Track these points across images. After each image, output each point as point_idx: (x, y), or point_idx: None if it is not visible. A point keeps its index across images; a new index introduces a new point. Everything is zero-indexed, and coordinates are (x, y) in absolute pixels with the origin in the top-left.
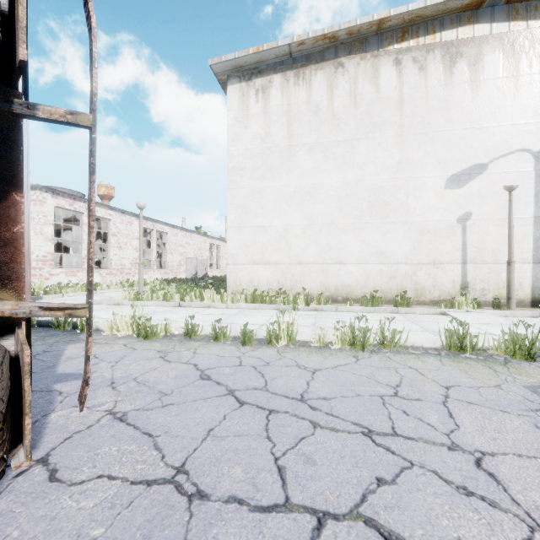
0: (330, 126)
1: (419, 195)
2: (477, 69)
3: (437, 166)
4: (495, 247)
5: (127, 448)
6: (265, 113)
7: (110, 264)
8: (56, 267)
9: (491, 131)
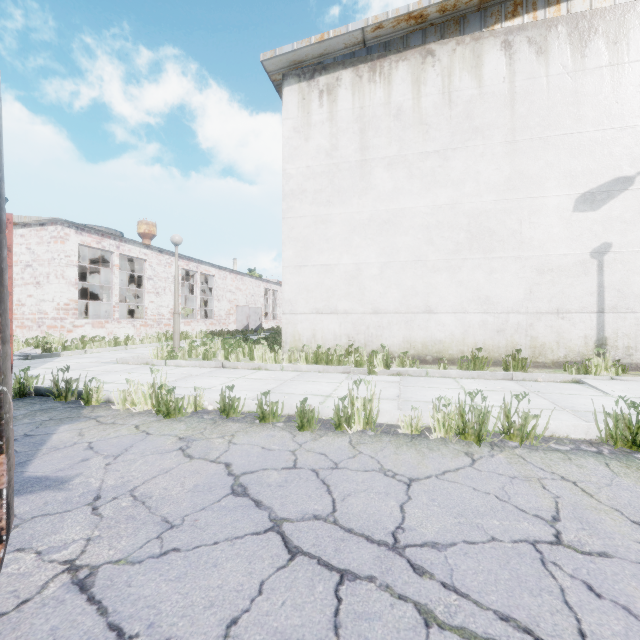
0: (416, 134)
1: (537, 221)
2: (619, 49)
3: (562, 182)
4: None
5: None
6: (331, 120)
7: (145, 313)
8: (82, 318)
9: (639, 131)
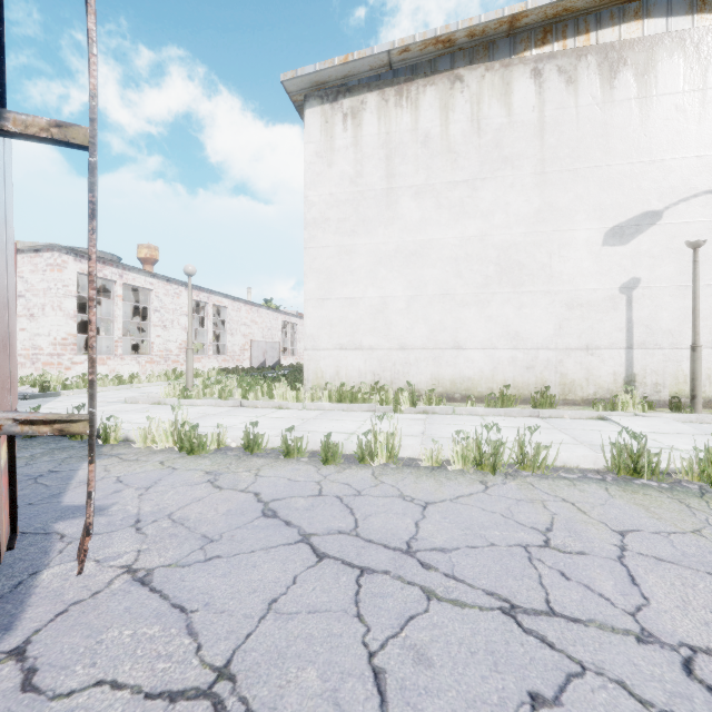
0: (444, 162)
1: (567, 255)
2: (647, 81)
3: (592, 215)
4: (673, 326)
5: (147, 632)
6: (356, 145)
7: (151, 349)
8: (81, 353)
9: (667, 166)
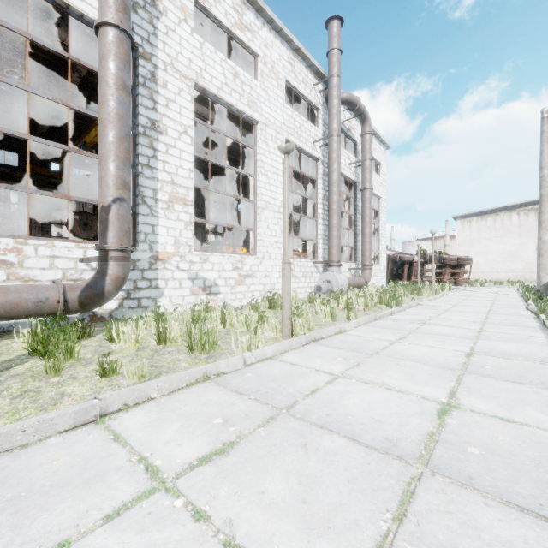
0: (493, 232)
1: (526, 252)
2: None
3: (532, 244)
4: None
5: None
6: (470, 228)
7: None
8: None
9: None
